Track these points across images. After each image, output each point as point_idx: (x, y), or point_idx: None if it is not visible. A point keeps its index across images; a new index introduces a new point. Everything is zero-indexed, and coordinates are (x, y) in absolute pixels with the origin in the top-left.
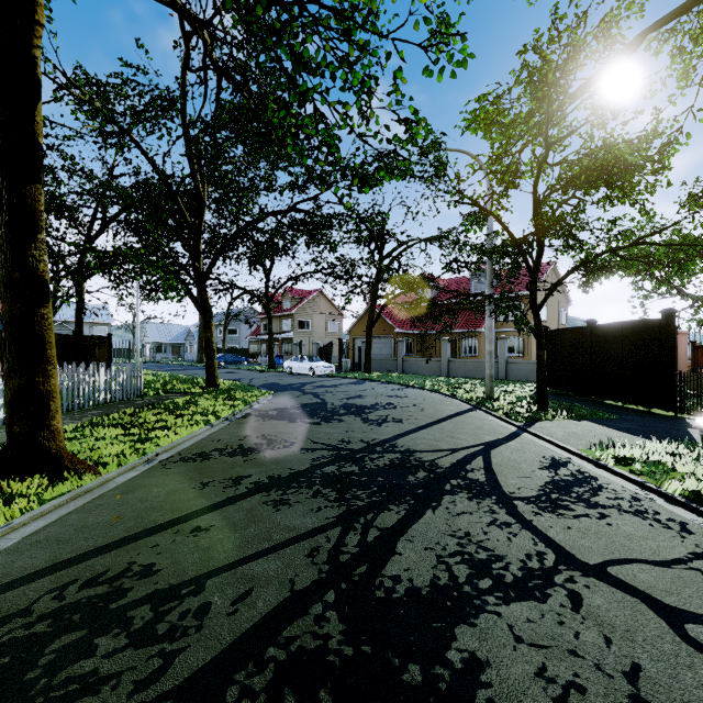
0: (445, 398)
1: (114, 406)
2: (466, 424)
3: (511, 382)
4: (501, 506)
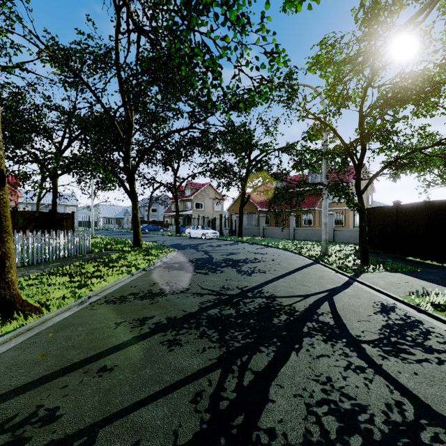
0: (293, 254)
1: (69, 260)
2: (311, 275)
3: (337, 244)
4: (352, 349)
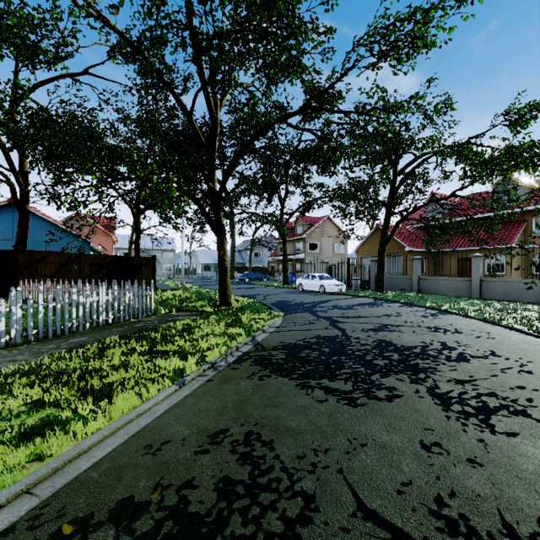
0: (525, 337)
1: (108, 331)
2: None
3: None
4: None
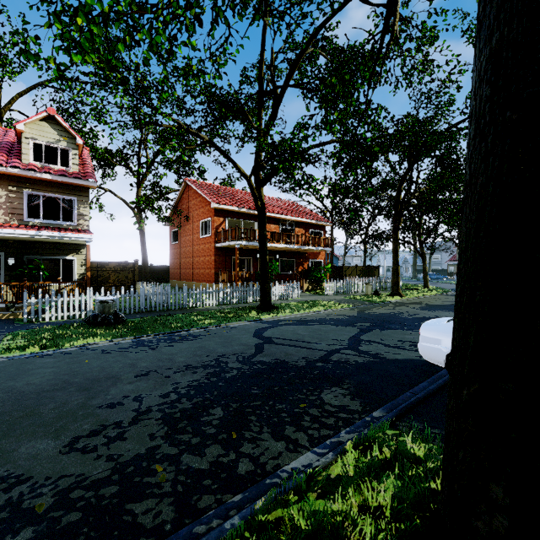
0: None
1: None
2: None
3: None
4: None
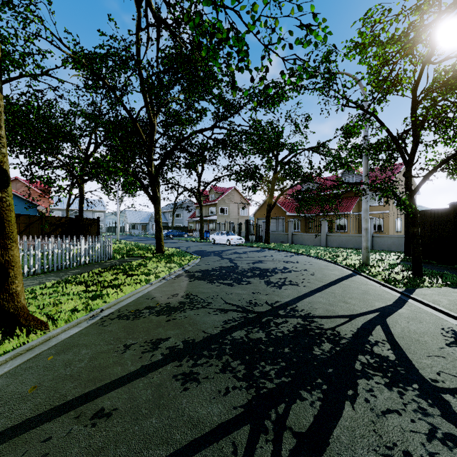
0: (328, 263)
1: (90, 267)
2: (353, 289)
3: (377, 252)
4: (431, 403)
